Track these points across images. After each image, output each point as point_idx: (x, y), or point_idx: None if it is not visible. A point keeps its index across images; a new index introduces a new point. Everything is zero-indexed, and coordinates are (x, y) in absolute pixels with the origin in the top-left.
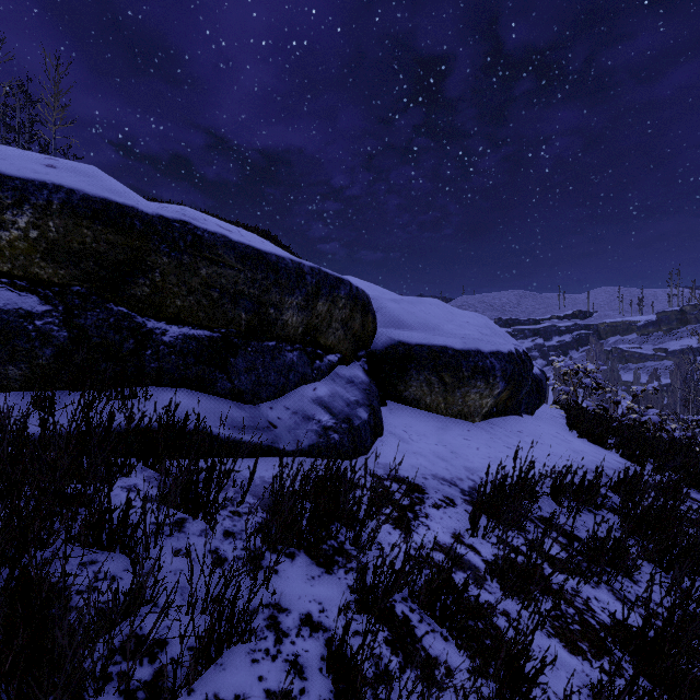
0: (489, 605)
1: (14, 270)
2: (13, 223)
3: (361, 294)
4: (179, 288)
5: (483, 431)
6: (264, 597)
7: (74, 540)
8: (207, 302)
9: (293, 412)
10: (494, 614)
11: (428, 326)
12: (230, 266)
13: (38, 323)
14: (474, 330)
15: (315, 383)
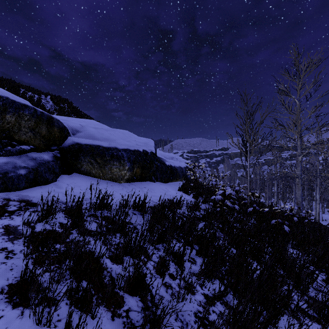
0: (3, 248)
1: None
2: None
3: (46, 116)
4: None
5: (121, 186)
6: None
7: None
8: None
9: None
10: (1, 252)
11: (108, 140)
12: None
13: None
14: (134, 143)
15: (0, 157)
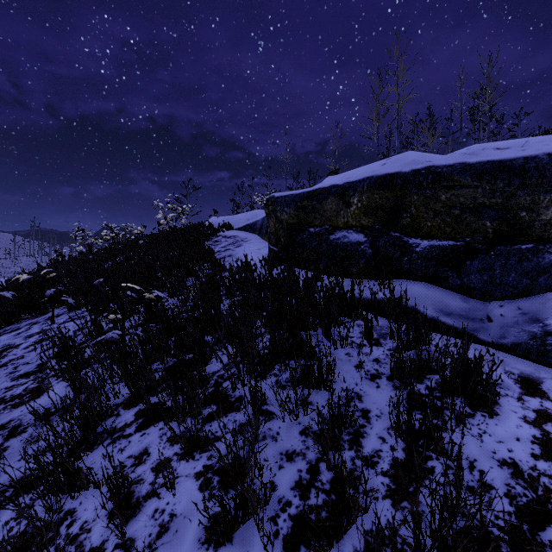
0: None
1: (356, 224)
2: (353, 203)
3: None
4: (427, 213)
5: None
6: (358, 389)
7: (322, 332)
8: (450, 219)
9: (522, 313)
10: None
11: None
12: (466, 186)
13: (362, 247)
14: None
15: None
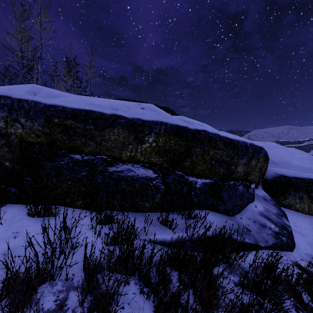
0: None
1: (144, 160)
2: (147, 141)
3: (266, 153)
4: (201, 161)
5: None
6: None
7: None
8: (209, 166)
9: (253, 221)
10: None
11: (284, 162)
12: (220, 148)
13: (154, 182)
14: (310, 163)
15: (253, 202)
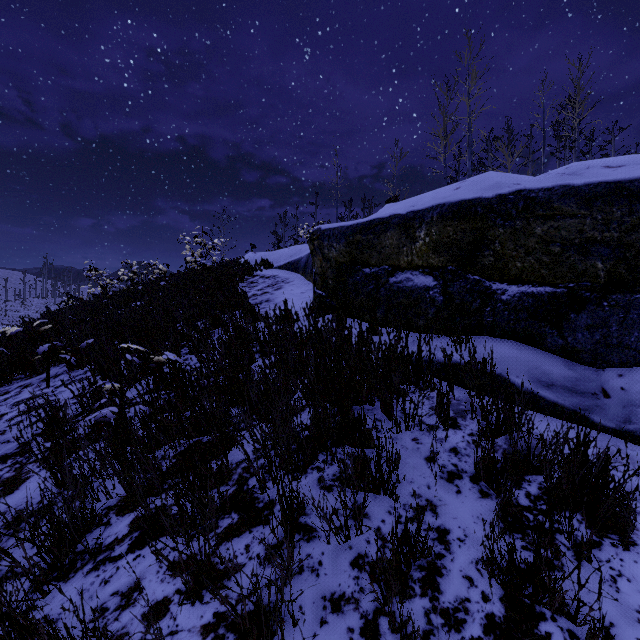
0: None
1: (423, 263)
2: (419, 237)
3: None
4: (517, 251)
5: None
6: (431, 495)
7: (380, 407)
8: (547, 259)
9: None
10: None
11: None
12: (569, 215)
13: (431, 293)
14: None
15: None
